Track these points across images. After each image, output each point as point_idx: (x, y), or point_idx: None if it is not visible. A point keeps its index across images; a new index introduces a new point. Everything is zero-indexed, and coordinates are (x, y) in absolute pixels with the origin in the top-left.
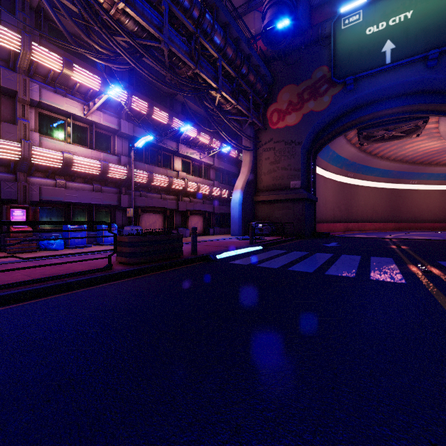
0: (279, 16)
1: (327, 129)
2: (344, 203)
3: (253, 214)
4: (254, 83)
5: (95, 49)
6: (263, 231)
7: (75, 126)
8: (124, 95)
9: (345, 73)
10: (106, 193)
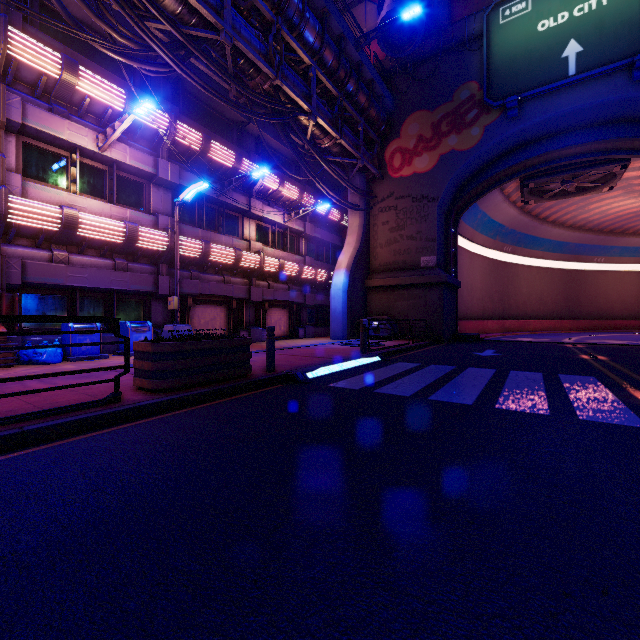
0: (404, 3)
1: (475, 179)
2: (498, 291)
3: (364, 306)
4: (365, 107)
5: (111, 39)
6: (379, 332)
7: (85, 167)
8: (164, 119)
9: (506, 91)
10: (136, 273)
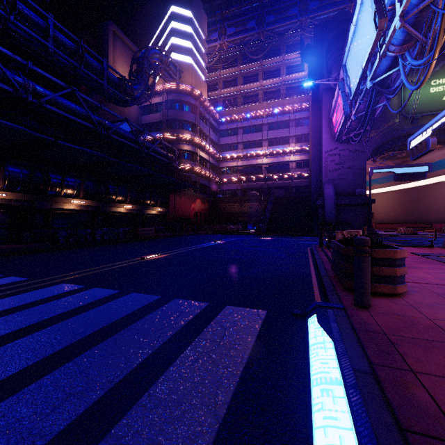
0: None
1: None
2: None
3: None
4: None
5: None
6: None
7: None
8: None
9: None
10: None
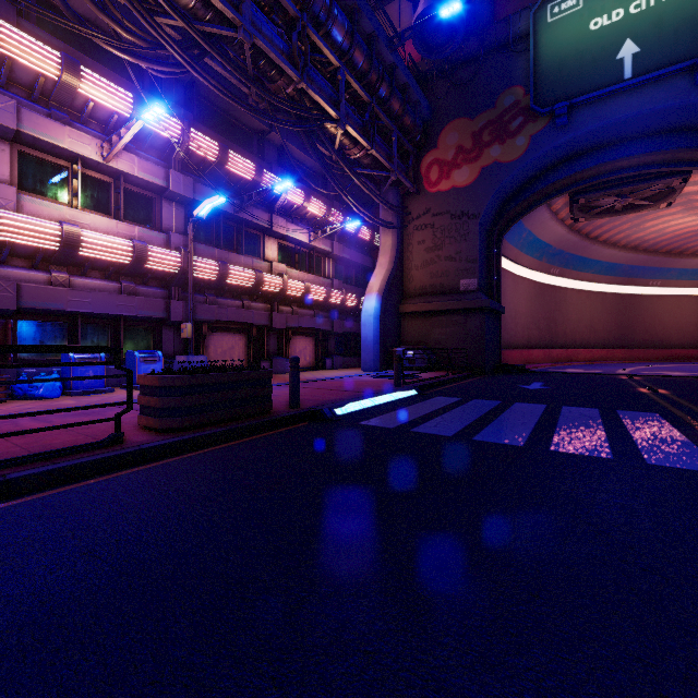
0: None
1: (520, 194)
2: (545, 317)
3: (397, 334)
4: (399, 114)
5: (116, 36)
6: (414, 363)
7: (88, 179)
8: (176, 126)
9: (554, 97)
10: (145, 297)
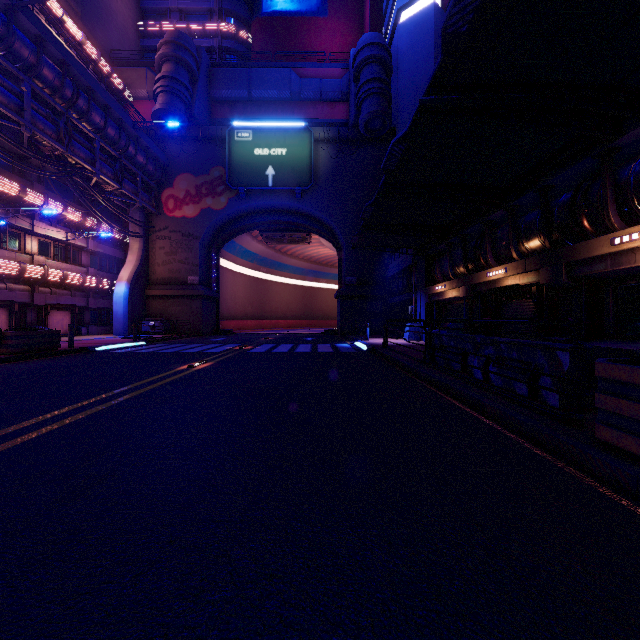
0: (171, 108)
1: (227, 227)
2: (257, 299)
3: (144, 310)
4: (143, 165)
5: None
6: (155, 329)
7: None
8: None
9: (239, 182)
10: None
